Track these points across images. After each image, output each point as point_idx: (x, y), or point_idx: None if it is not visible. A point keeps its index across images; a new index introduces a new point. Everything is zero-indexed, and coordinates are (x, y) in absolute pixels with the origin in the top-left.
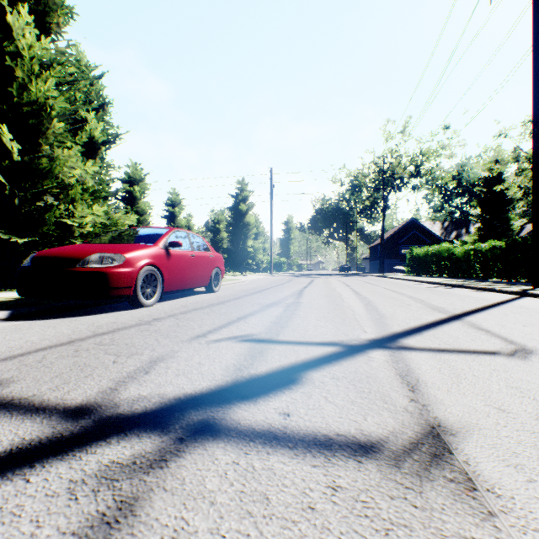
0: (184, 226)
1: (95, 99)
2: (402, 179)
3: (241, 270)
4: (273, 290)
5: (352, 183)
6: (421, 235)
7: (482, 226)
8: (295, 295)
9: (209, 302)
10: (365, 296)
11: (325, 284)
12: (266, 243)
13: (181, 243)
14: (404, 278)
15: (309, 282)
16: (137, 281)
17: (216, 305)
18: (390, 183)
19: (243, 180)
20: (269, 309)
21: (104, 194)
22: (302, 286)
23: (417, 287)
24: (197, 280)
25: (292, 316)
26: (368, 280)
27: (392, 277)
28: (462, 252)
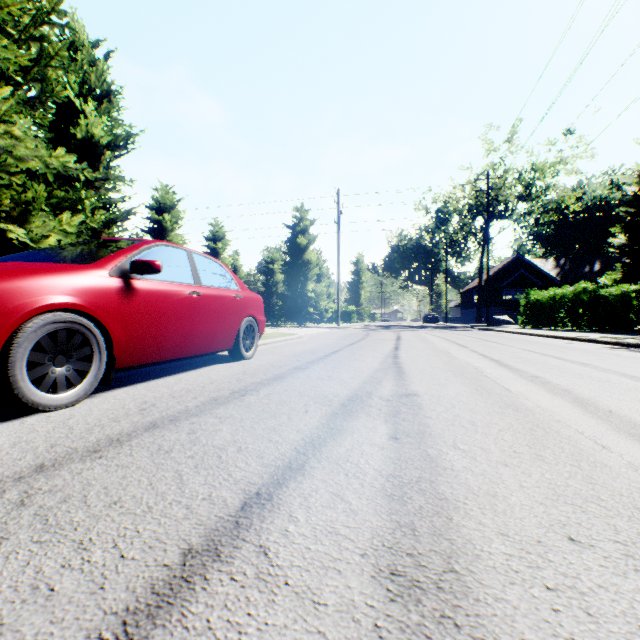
0: (228, 265)
1: (97, 86)
2: (506, 204)
3: (299, 321)
4: (345, 354)
5: (440, 210)
6: (530, 276)
7: (631, 260)
8: (389, 368)
9: (213, 392)
10: (528, 371)
11: (422, 342)
12: (331, 288)
13: (157, 265)
14: (530, 332)
15: (396, 339)
16: (11, 350)
17: (220, 403)
18: (492, 207)
19: (302, 207)
20: (348, 428)
21: (108, 216)
22: (391, 347)
23: (581, 349)
24: (207, 341)
25: (438, 484)
26: (479, 336)
27: (507, 331)
28: (617, 294)
